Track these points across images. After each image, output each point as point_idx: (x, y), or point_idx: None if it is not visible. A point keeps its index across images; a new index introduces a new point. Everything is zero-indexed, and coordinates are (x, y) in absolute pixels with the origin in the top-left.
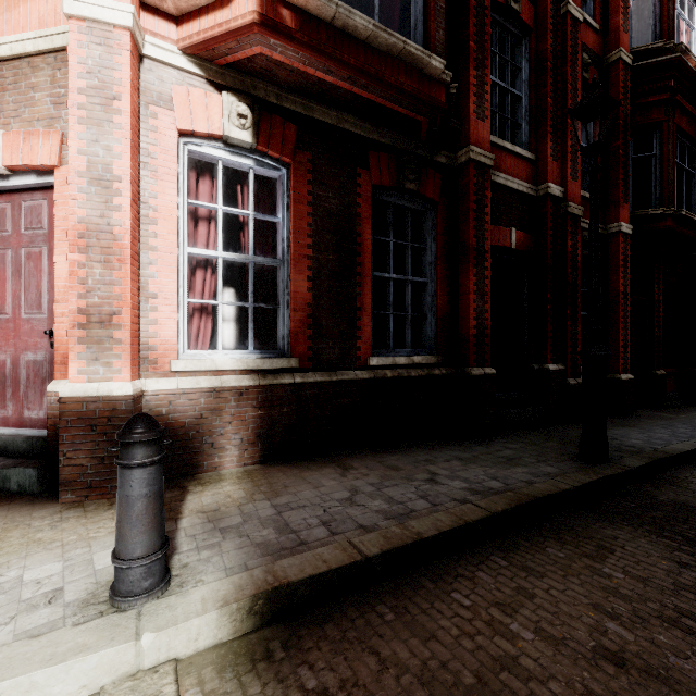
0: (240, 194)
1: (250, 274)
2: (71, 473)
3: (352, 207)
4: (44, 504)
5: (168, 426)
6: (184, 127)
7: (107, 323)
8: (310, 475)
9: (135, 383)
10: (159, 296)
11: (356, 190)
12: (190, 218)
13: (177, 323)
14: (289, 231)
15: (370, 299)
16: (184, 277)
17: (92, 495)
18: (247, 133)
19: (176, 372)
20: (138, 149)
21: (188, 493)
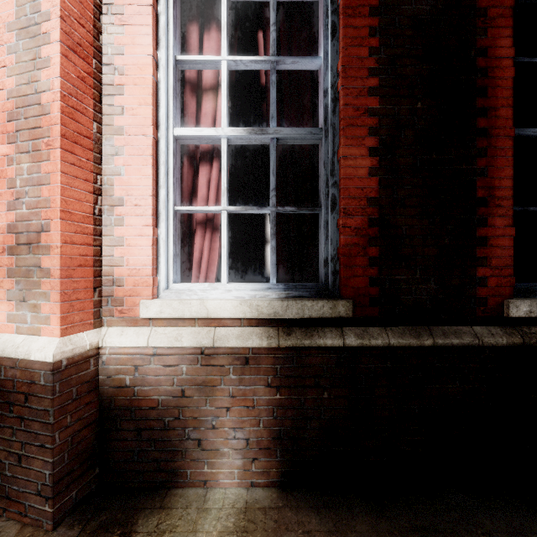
0: (263, 44)
1: (270, 159)
2: None
3: None
4: None
5: (133, 404)
6: None
7: (34, 245)
8: None
9: (76, 337)
10: (127, 202)
11: None
12: (190, 91)
13: (157, 243)
14: (336, 72)
15: (508, 181)
16: (168, 173)
17: (10, 510)
18: None
19: (151, 318)
20: None
21: None
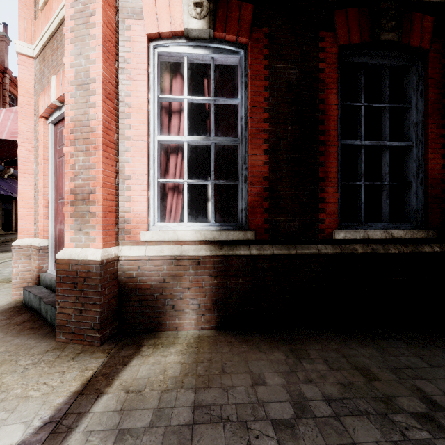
0: (207, 86)
1: (211, 154)
2: (62, 319)
3: (314, 73)
4: (48, 339)
5: (137, 287)
6: (151, 31)
7: (87, 200)
8: (255, 359)
9: (108, 250)
10: (132, 177)
11: (318, 56)
12: (165, 112)
13: (148, 200)
14: (247, 108)
15: (335, 169)
16: (154, 161)
17: (75, 339)
18: (203, 21)
19: (146, 241)
20: (116, 57)
21: (137, 355)
